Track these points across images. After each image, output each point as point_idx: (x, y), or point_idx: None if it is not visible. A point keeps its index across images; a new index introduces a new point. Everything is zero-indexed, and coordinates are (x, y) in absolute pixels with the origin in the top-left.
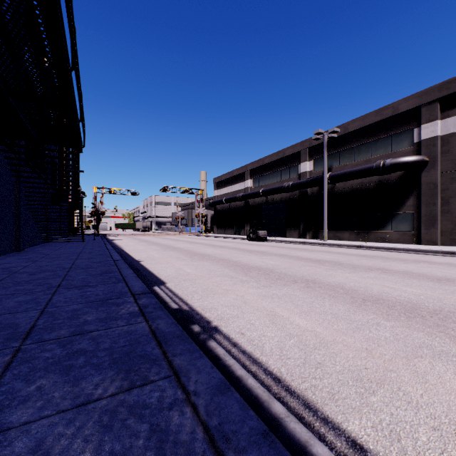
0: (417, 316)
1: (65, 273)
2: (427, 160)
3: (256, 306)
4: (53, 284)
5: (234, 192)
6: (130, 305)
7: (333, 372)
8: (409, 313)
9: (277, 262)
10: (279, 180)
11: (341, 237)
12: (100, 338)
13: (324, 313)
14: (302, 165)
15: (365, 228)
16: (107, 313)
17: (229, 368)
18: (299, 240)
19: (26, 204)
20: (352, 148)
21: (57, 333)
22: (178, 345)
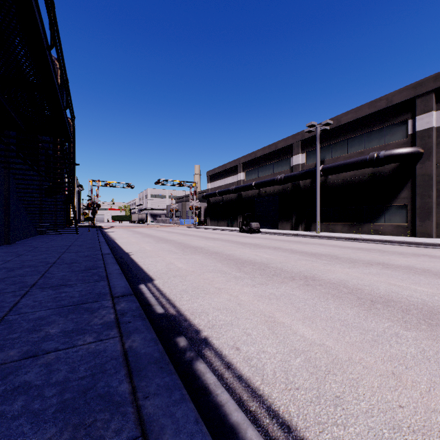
0: (439, 324)
1: (46, 270)
2: (422, 152)
3: (252, 309)
4: (28, 283)
5: (227, 184)
6: (106, 311)
7: (358, 413)
8: (429, 320)
9: (271, 256)
10: (272, 173)
11: (334, 229)
12: (56, 363)
13: (331, 319)
14: (294, 158)
15: (358, 220)
16: (76, 322)
17: (220, 409)
18: (292, 232)
19: (18, 196)
20: (345, 140)
21: (4, 354)
22: (154, 378)
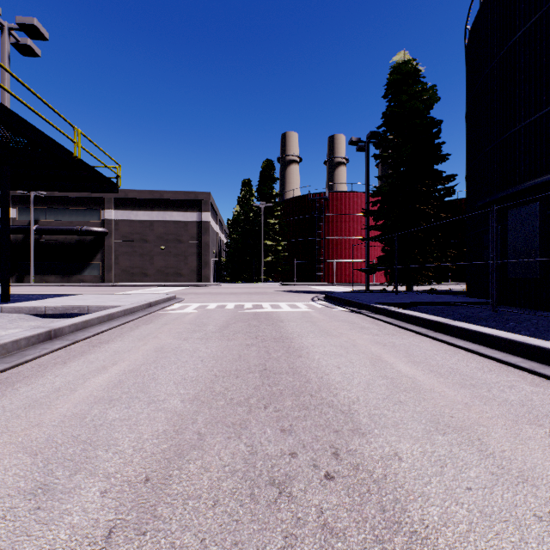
0: None
1: None
2: (108, 232)
3: None
4: None
5: None
6: None
7: None
8: None
9: None
10: None
11: (49, 280)
12: None
13: None
14: None
15: (69, 273)
16: None
17: None
18: None
19: None
20: (58, 209)
21: None
22: None
